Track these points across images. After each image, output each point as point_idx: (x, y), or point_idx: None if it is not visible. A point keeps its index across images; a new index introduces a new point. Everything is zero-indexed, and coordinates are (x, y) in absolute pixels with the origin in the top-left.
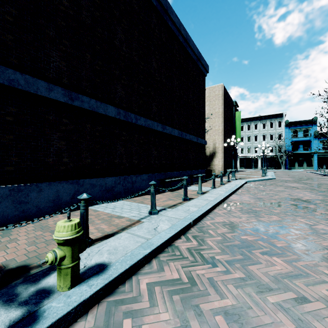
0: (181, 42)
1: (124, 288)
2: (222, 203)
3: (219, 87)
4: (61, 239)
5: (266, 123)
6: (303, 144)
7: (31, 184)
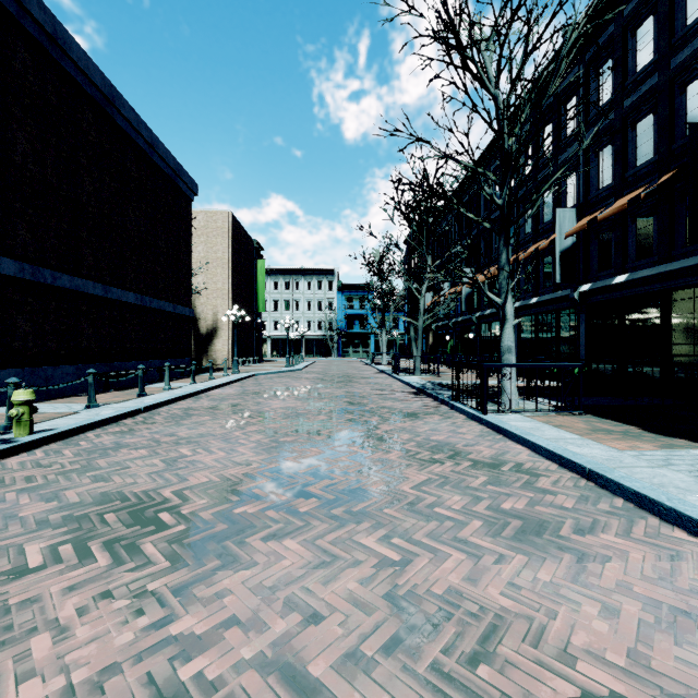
0: (142, 148)
1: (74, 438)
2: (194, 397)
3: (224, 215)
4: (23, 400)
5: (313, 282)
6: (359, 320)
7: None
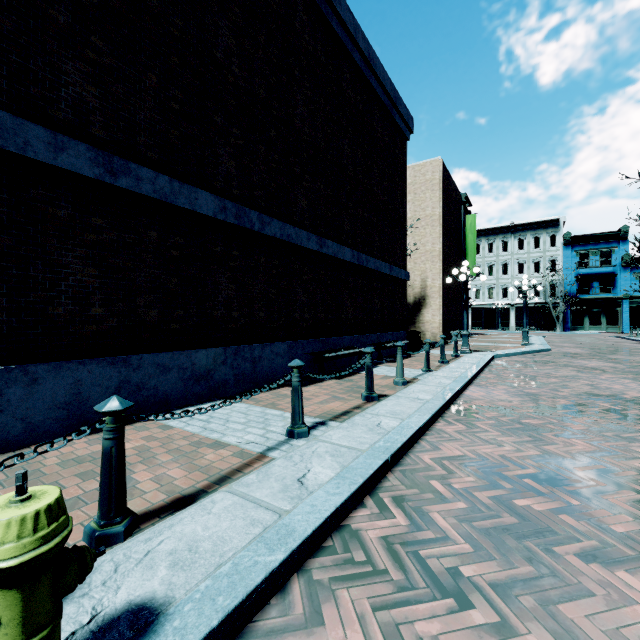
0: (358, 66)
1: None
2: (451, 407)
3: (434, 164)
4: None
5: (526, 239)
6: (599, 281)
7: (10, 368)
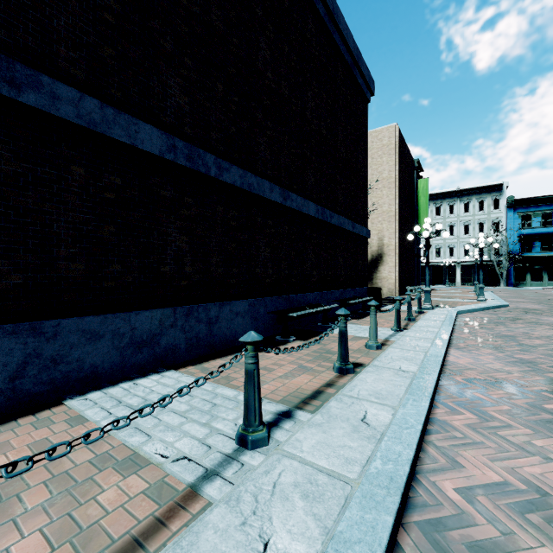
0: (322, 19)
1: None
2: (442, 381)
3: (390, 130)
4: None
5: (471, 203)
6: (541, 240)
7: None
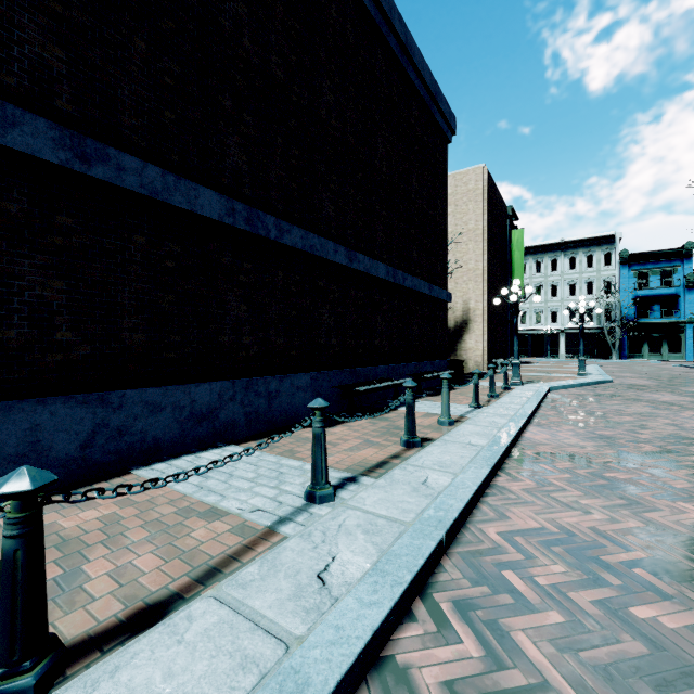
0: (394, 53)
1: None
2: (512, 455)
3: (477, 172)
4: None
5: (578, 258)
6: (660, 304)
7: None
